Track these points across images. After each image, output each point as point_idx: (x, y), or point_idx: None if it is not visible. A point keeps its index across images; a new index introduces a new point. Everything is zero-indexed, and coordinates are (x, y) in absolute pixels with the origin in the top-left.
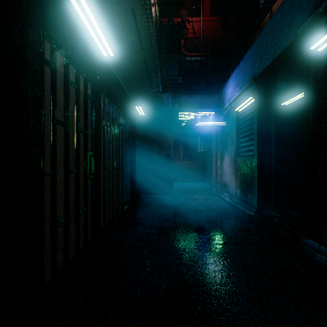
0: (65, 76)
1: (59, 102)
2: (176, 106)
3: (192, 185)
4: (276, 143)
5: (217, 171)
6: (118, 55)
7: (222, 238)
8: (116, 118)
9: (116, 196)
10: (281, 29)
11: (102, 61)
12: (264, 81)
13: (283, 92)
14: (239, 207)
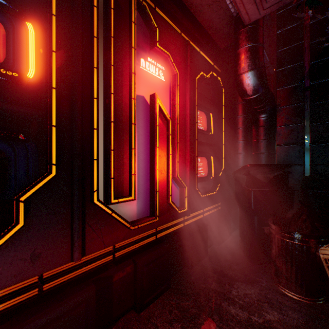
0: None
1: None
2: None
3: None
4: None
5: None
6: None
7: None
8: None
9: None
10: None
11: None
12: None
13: None
14: None
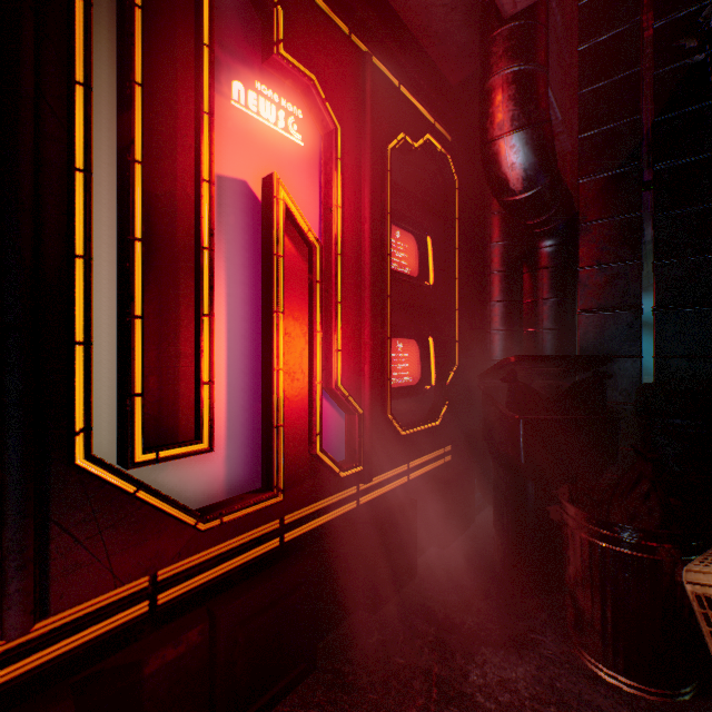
0: None
1: None
2: None
3: None
4: None
5: None
6: None
7: None
8: None
9: None
10: None
11: None
12: None
13: None
14: None
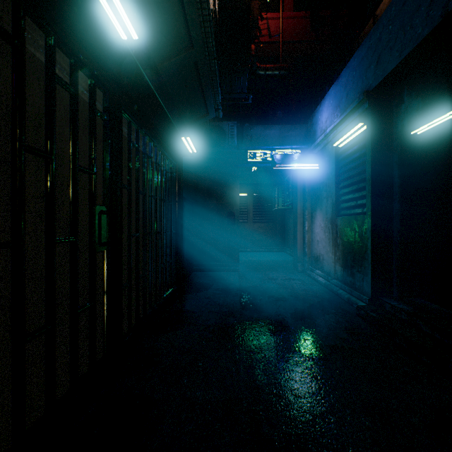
0: (46, 69)
1: None
2: (243, 140)
3: (266, 257)
4: (401, 194)
5: (304, 238)
6: (153, 54)
7: (321, 348)
8: (150, 155)
9: (150, 277)
10: (415, 9)
11: (120, 51)
12: (383, 98)
13: (414, 113)
14: (341, 293)
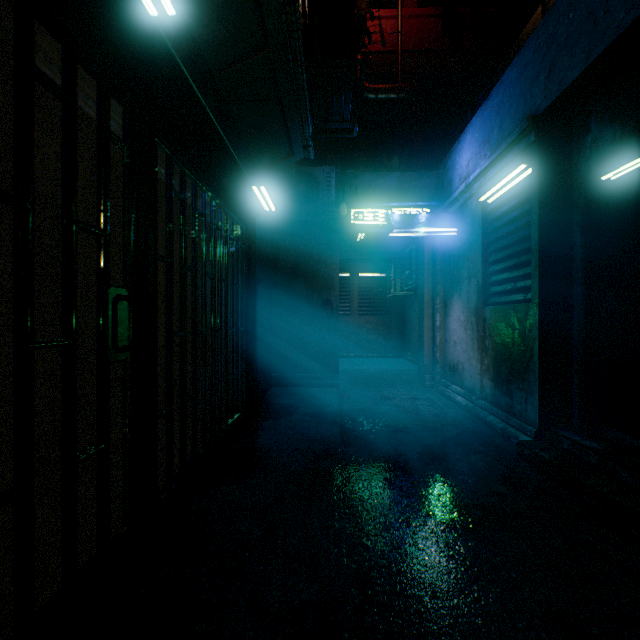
0: (16, 55)
1: (37, 157)
2: (345, 195)
3: (378, 365)
4: (585, 271)
5: (435, 338)
6: (208, 56)
7: (467, 511)
8: (204, 212)
9: (204, 398)
10: None
11: (149, 38)
12: (557, 126)
13: (608, 147)
14: (492, 421)
